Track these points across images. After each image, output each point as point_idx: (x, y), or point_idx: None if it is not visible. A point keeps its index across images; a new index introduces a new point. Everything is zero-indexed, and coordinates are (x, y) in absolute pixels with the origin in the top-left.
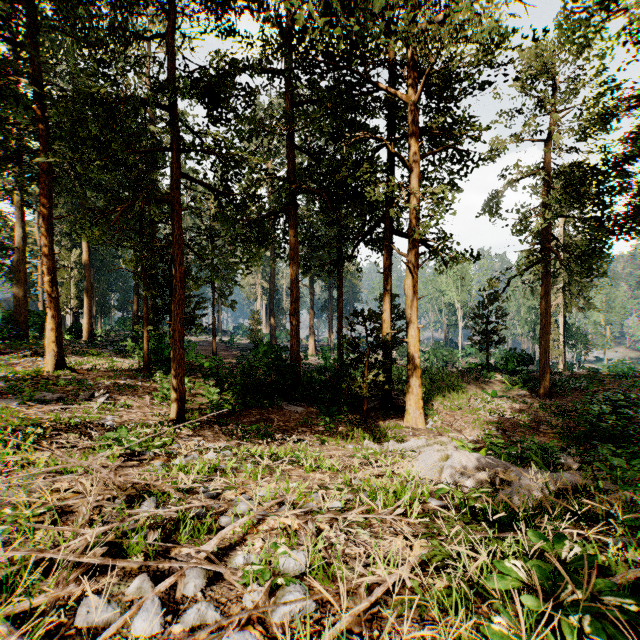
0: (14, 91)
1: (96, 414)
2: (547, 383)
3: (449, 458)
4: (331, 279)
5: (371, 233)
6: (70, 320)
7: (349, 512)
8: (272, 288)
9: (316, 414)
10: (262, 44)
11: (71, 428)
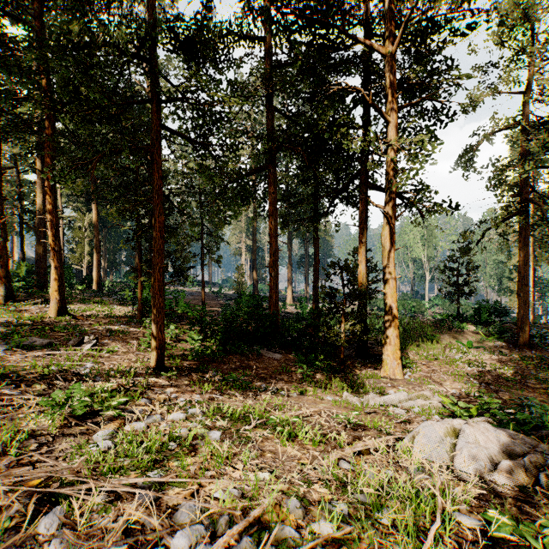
0: (20, 64)
1: (78, 361)
2: (525, 335)
3: (459, 434)
4: (307, 237)
5: (346, 188)
6: (84, 273)
7: None
8: (254, 245)
9: (294, 361)
10: (242, 9)
11: (43, 377)
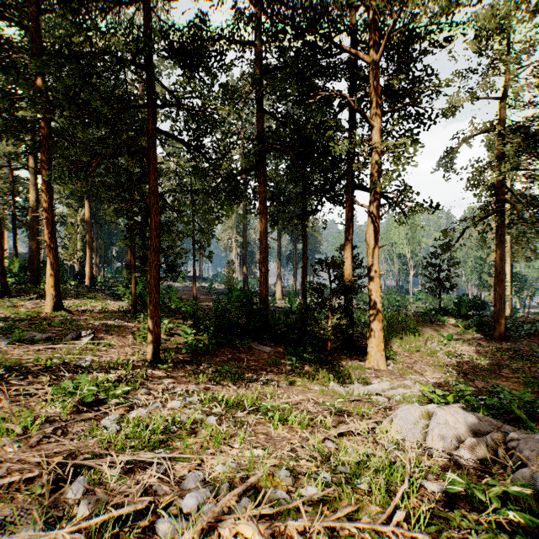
0: (17, 66)
1: (77, 354)
2: (502, 327)
3: (432, 416)
4: (296, 233)
5: (333, 188)
6: (77, 269)
7: (331, 516)
8: (245, 241)
9: (283, 354)
10: (234, 16)
11: (46, 370)
